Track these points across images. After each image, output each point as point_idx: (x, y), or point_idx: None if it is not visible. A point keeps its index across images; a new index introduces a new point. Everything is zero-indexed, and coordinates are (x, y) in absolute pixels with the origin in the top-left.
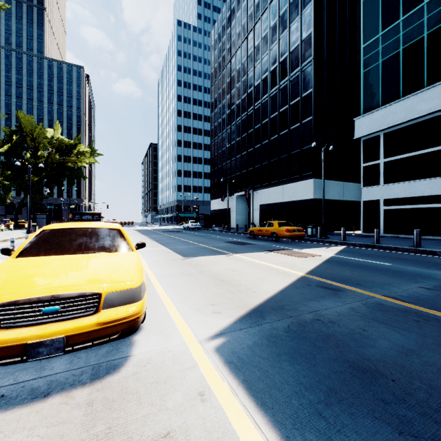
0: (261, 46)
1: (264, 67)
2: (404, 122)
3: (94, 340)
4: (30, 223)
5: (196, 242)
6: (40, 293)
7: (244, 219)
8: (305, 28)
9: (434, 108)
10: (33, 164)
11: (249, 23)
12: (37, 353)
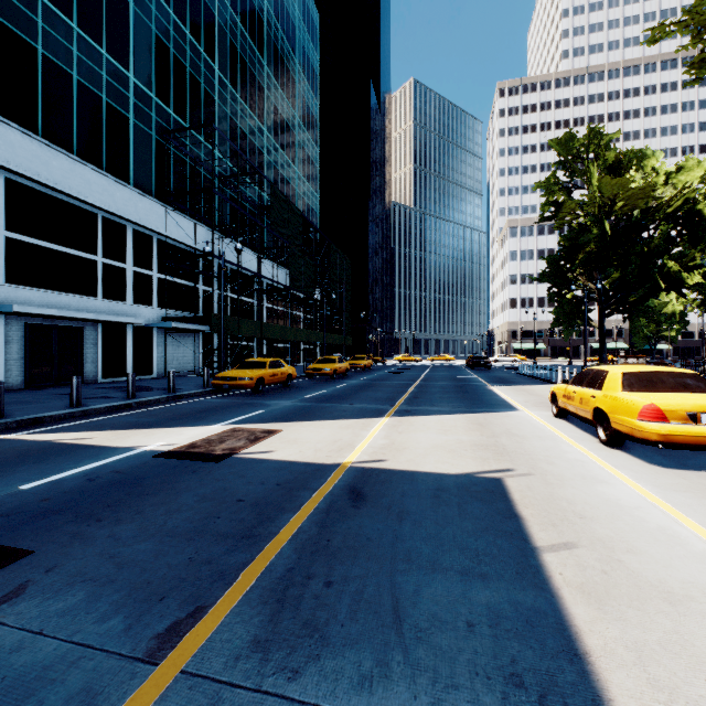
0: None
1: None
2: None
3: None
4: None
5: None
6: None
7: None
8: None
9: None
10: None
11: None
12: None
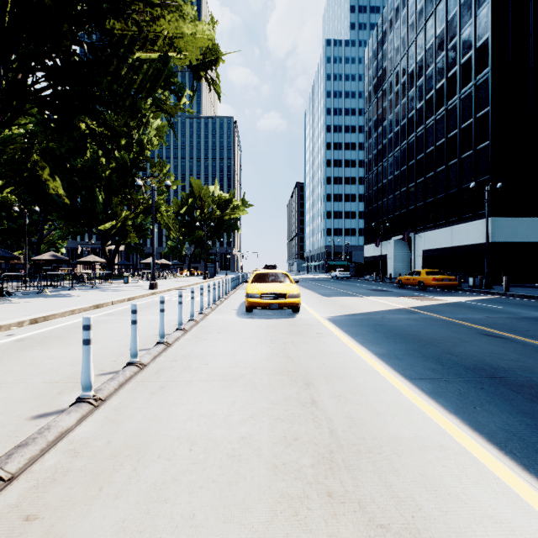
0: (424, 60)
1: (429, 85)
2: None
3: (285, 307)
4: (205, 271)
5: (338, 289)
6: (270, 291)
7: (405, 267)
8: (480, 33)
9: None
10: (201, 221)
11: (409, 34)
12: (272, 307)
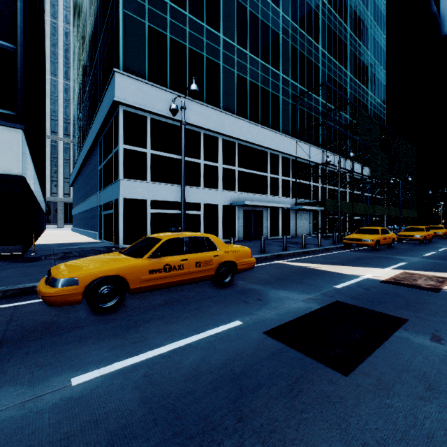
0: None
1: None
2: (173, 119)
3: None
4: None
5: None
6: None
7: None
8: None
9: (197, 123)
10: None
11: None
12: None
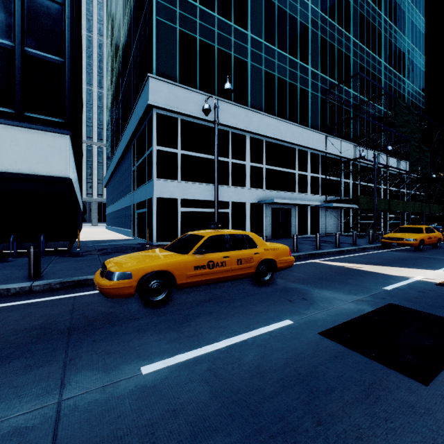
0: None
1: None
2: (202, 119)
3: None
4: None
5: None
6: None
7: None
8: None
9: (226, 122)
10: None
11: None
12: None
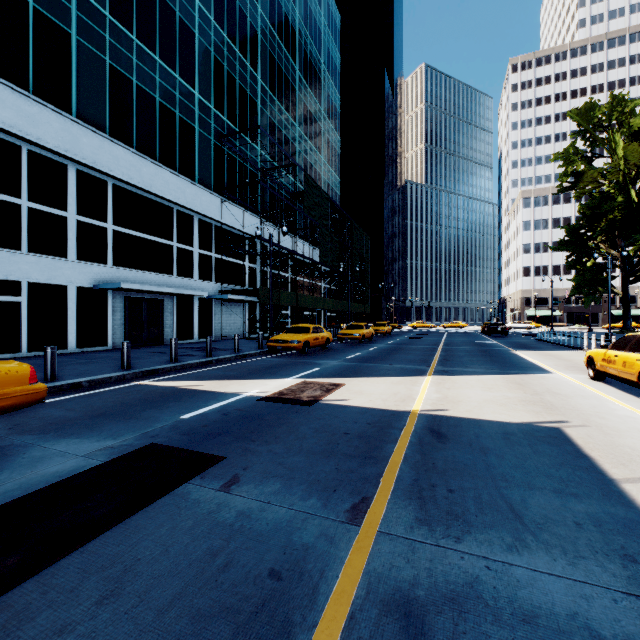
0: None
1: None
2: None
3: None
4: None
5: None
6: None
7: None
8: None
9: (9, 125)
10: None
11: None
12: None
